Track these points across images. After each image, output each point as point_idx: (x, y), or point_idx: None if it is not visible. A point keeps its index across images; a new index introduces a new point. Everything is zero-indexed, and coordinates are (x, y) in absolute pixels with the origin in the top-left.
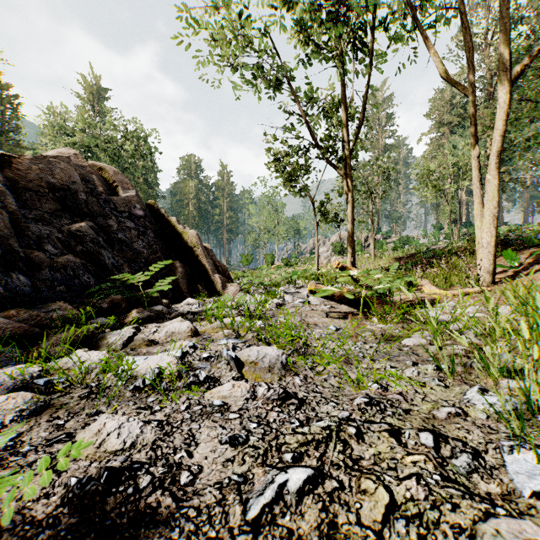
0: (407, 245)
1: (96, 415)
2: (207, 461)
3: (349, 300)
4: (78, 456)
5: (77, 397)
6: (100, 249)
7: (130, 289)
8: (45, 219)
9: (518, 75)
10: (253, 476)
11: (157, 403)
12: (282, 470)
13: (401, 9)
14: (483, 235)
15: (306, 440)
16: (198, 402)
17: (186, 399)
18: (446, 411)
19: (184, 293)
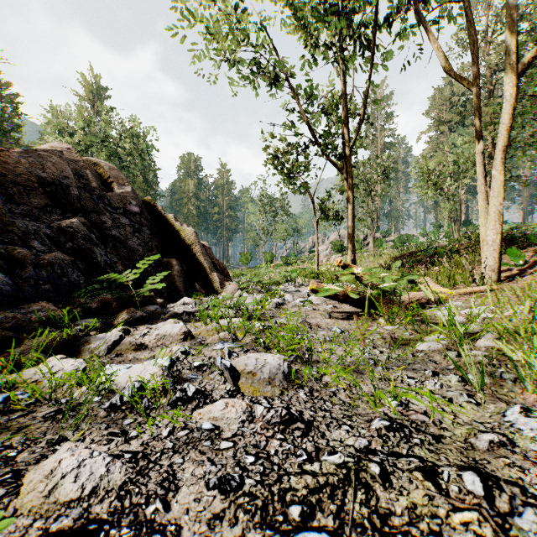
0: (407, 244)
1: (57, 444)
2: (189, 517)
3: (353, 300)
4: None
5: (40, 418)
6: (92, 246)
7: (123, 288)
8: (33, 215)
9: (525, 67)
10: None
11: (134, 427)
12: (287, 535)
13: (402, 4)
14: (488, 233)
15: (318, 485)
16: (184, 426)
17: (170, 421)
18: (487, 439)
19: (180, 292)
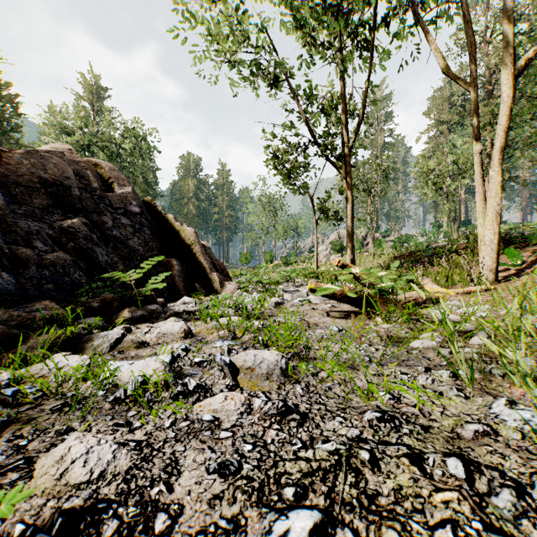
0: (406, 244)
1: (66, 434)
2: (190, 498)
3: (351, 299)
4: (6, 512)
5: (48, 410)
6: (94, 246)
7: (124, 288)
8: (35, 215)
9: (522, 69)
10: (246, 520)
11: (138, 418)
12: (281, 513)
13: (401, 5)
14: (486, 233)
15: (311, 469)
16: (185, 417)
17: (172, 413)
18: (473, 429)
19: (180, 291)
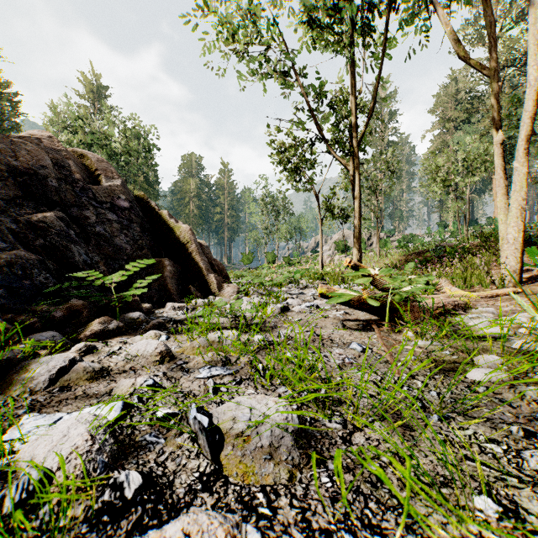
0: (411, 244)
1: None
2: None
3: (370, 306)
4: None
5: None
6: (70, 243)
7: (104, 292)
8: None
9: None
10: None
11: None
12: None
13: None
14: (509, 230)
15: None
16: None
17: None
18: None
19: (172, 295)
